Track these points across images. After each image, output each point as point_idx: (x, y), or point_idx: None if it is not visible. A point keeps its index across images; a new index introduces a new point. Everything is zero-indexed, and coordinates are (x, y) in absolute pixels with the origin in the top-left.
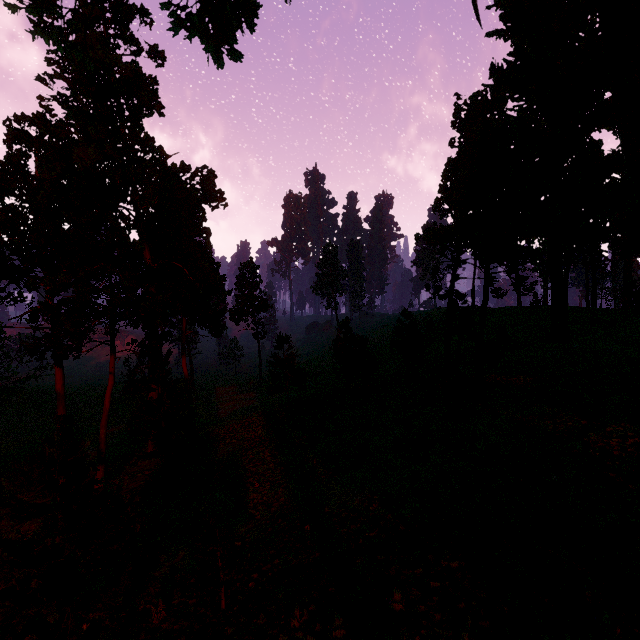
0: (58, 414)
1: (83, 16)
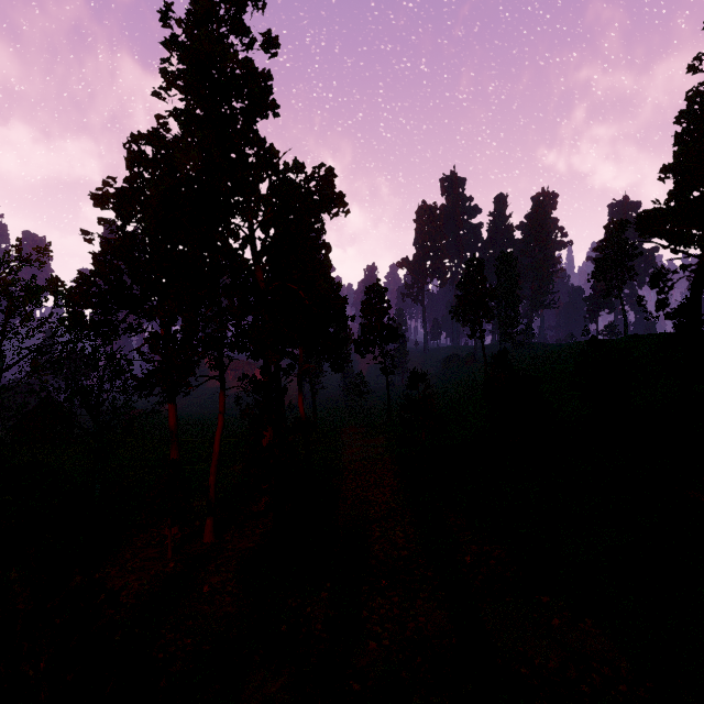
0: (171, 454)
1: (194, 15)
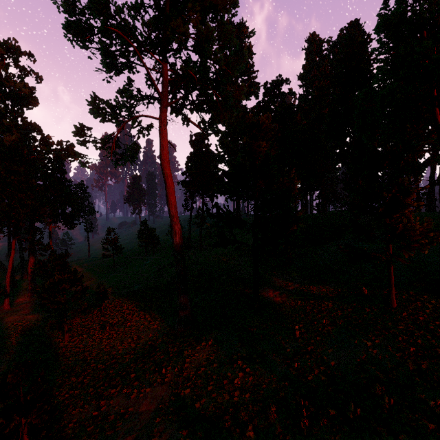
0: None
1: None
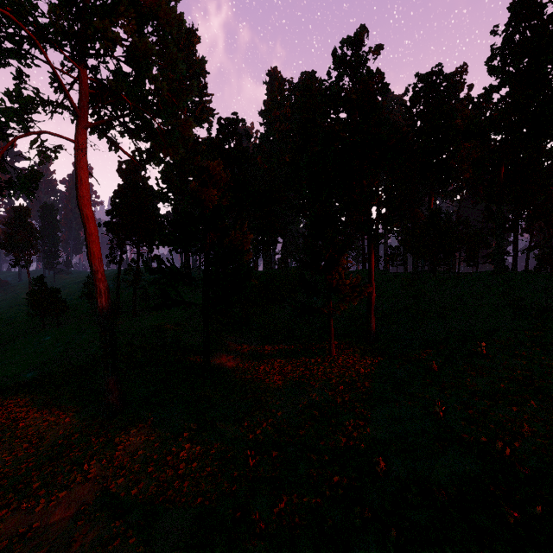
0: None
1: None
